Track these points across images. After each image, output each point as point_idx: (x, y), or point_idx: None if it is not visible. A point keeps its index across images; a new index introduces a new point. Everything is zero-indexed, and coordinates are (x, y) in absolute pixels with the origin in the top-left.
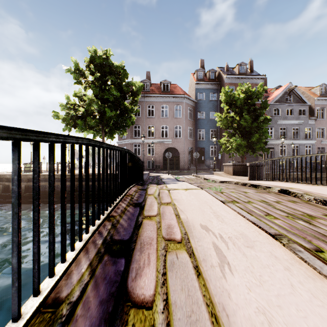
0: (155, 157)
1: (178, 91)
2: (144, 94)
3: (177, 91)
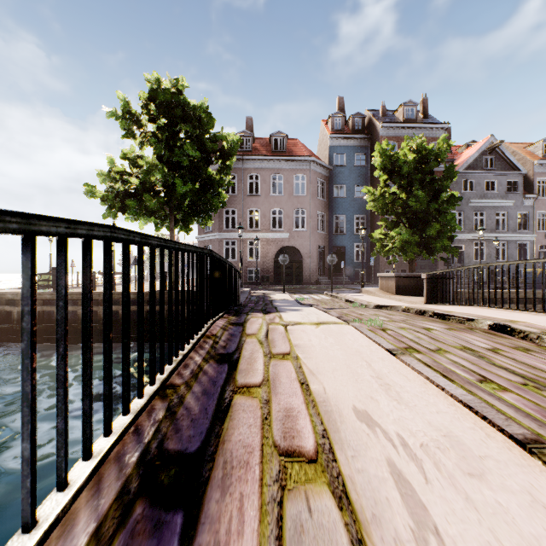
0: (260, 263)
1: (300, 151)
2: (243, 155)
3: (298, 150)
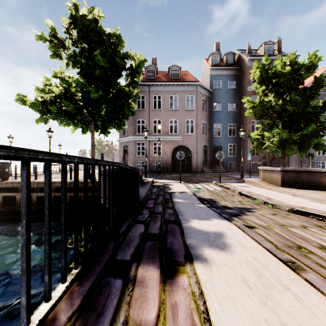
0: (162, 157)
1: (190, 78)
2: (149, 82)
3: (188, 78)
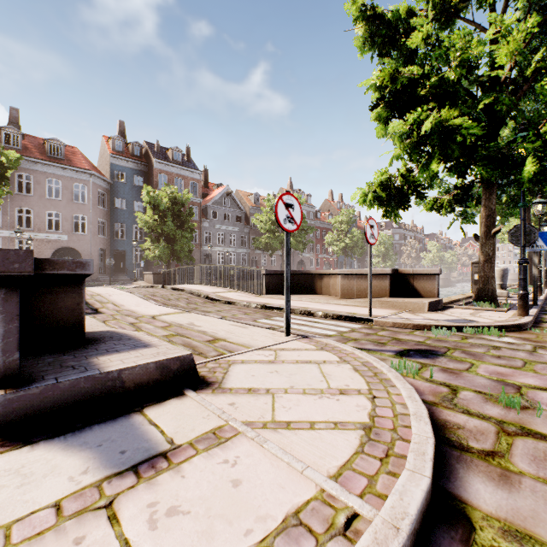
0: None
1: (81, 162)
2: None
3: (78, 160)
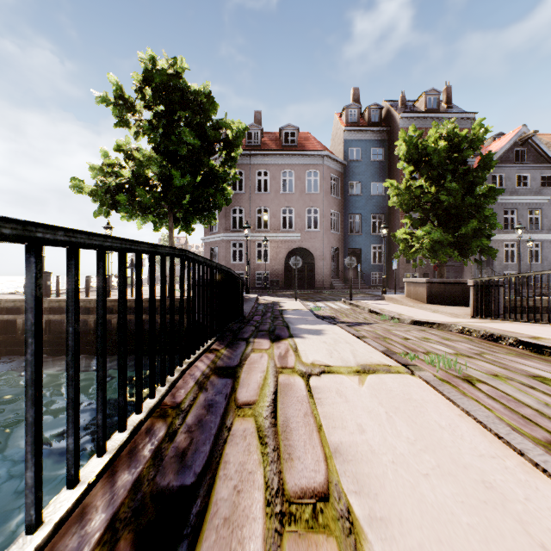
0: (269, 266)
1: (312, 145)
2: (251, 150)
3: (310, 144)
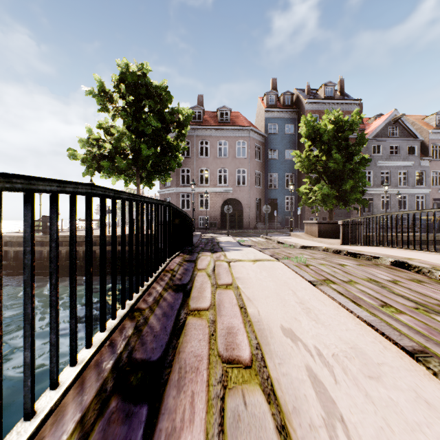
0: (209, 212)
1: (241, 122)
2: (195, 125)
3: (239, 121)
